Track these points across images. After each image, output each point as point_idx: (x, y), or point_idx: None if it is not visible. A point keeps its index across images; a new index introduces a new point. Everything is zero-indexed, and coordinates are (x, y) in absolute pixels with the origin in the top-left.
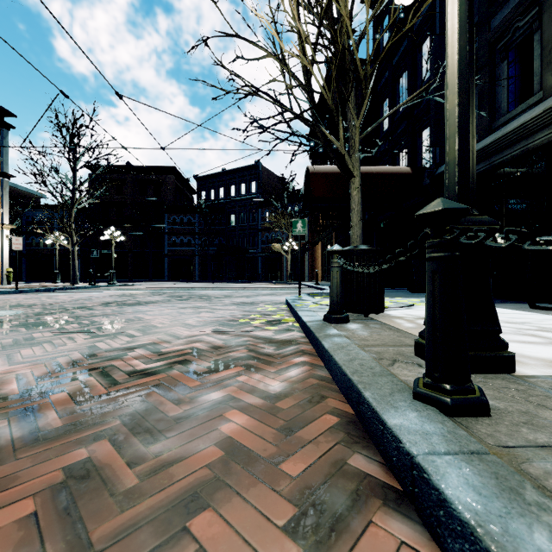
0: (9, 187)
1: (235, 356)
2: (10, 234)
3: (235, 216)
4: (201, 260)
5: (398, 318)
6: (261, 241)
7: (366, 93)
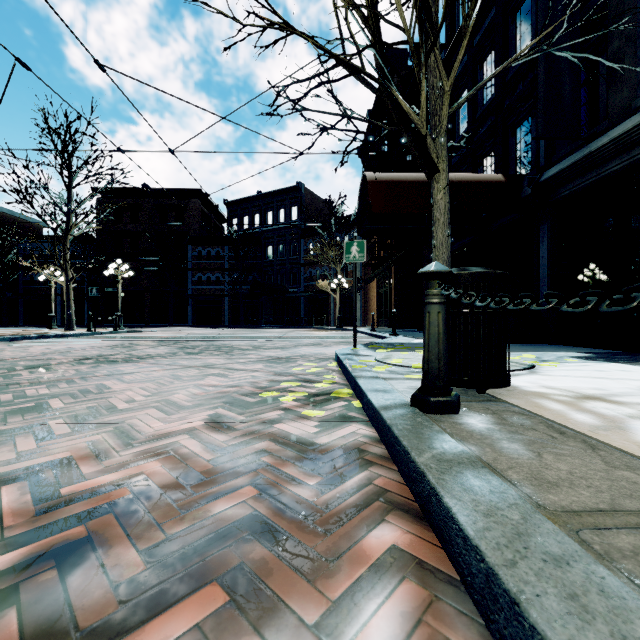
0: (5, 215)
1: (222, 519)
2: (3, 269)
3: (273, 248)
4: (232, 300)
5: (543, 397)
6: (304, 278)
7: (467, 27)
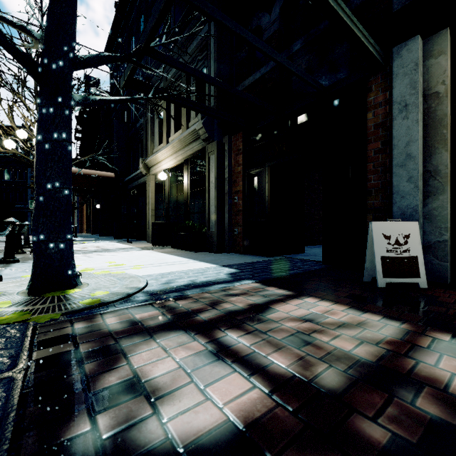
0: None
1: None
2: None
3: None
4: None
5: None
6: (30, 197)
7: None
